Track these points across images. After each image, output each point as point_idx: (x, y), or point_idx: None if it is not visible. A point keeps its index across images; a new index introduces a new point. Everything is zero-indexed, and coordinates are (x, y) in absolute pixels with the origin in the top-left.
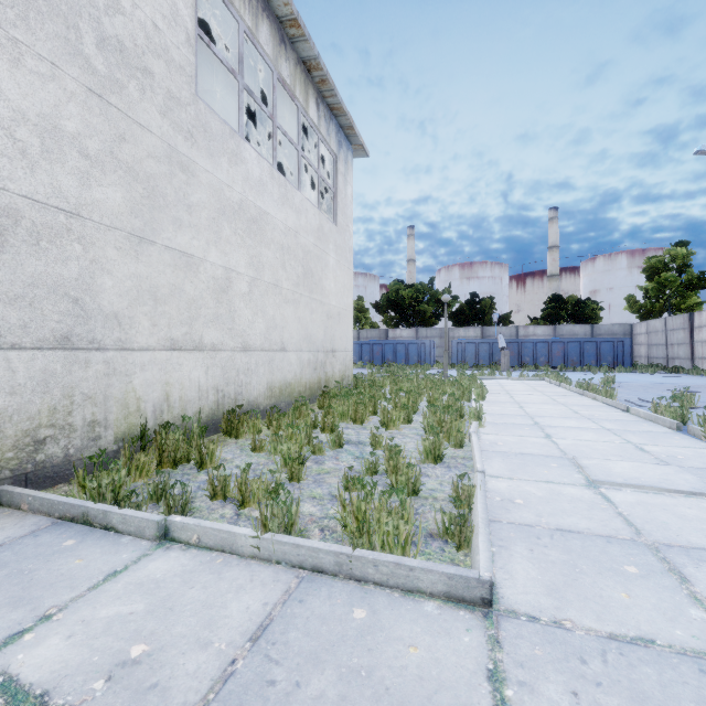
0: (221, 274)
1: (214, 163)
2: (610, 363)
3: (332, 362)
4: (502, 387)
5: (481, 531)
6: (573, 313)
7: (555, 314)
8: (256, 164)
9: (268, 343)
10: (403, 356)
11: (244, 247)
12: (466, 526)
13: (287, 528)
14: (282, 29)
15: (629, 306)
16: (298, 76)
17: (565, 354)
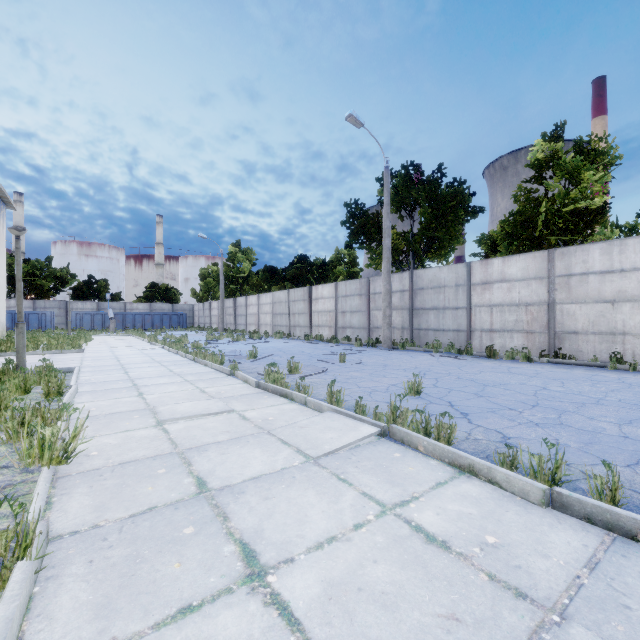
0: None
1: None
2: (177, 326)
3: None
4: (104, 338)
5: (83, 348)
6: (164, 296)
7: (152, 296)
8: None
9: None
10: None
11: None
12: (81, 348)
13: (47, 350)
14: None
15: (192, 294)
16: None
17: (153, 322)
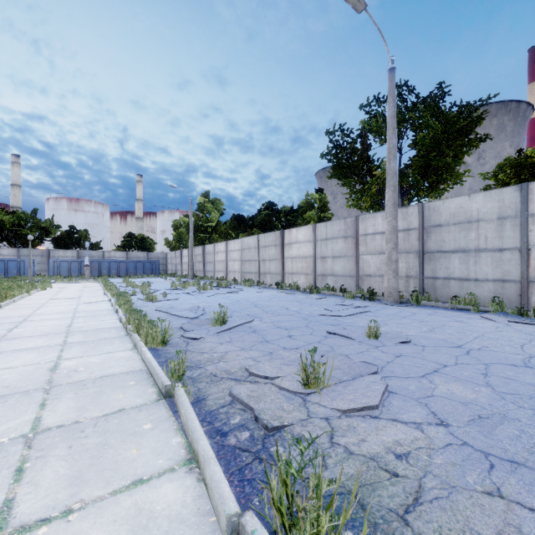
0: None
1: None
2: (150, 273)
3: None
4: (67, 286)
5: (4, 303)
6: (140, 245)
7: (129, 245)
8: None
9: None
10: (2, 271)
11: None
12: (0, 303)
13: None
14: None
15: (165, 243)
16: None
17: (127, 269)
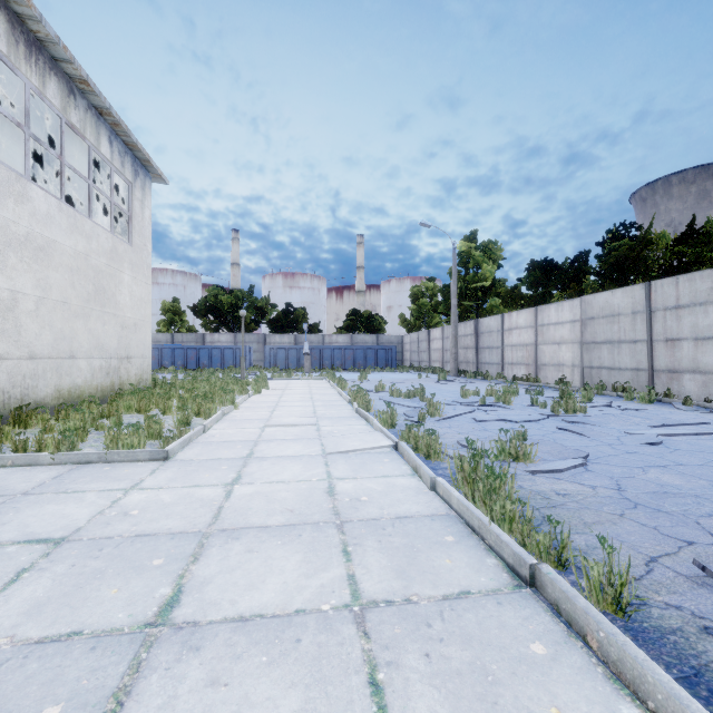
0: (7, 295)
1: (0, 205)
2: (384, 365)
3: (127, 367)
4: (287, 385)
5: (178, 441)
6: (366, 325)
7: (353, 326)
8: (43, 201)
9: (56, 352)
10: (219, 361)
11: (31, 272)
12: (172, 440)
13: (72, 450)
14: (72, 81)
15: (401, 322)
16: (89, 120)
17: (354, 358)
